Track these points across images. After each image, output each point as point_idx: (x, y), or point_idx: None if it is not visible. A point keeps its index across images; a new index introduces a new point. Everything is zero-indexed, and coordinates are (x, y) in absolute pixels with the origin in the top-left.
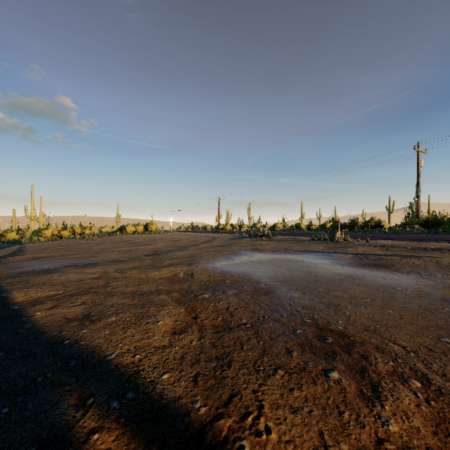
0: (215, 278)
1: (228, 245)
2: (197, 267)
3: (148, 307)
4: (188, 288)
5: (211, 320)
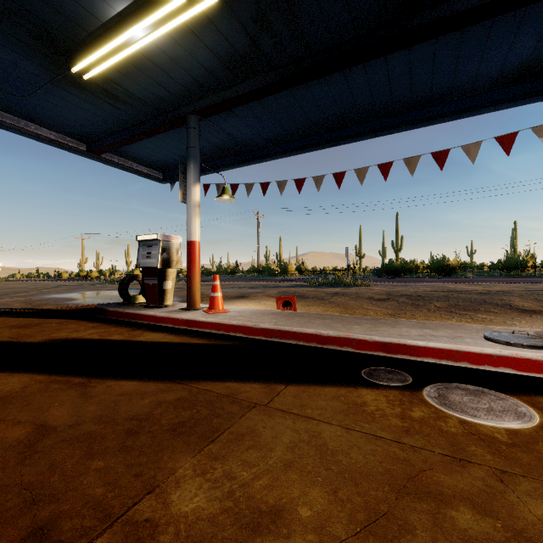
0: (46, 299)
1: (74, 289)
2: (35, 297)
3: (6, 304)
4: (28, 301)
5: (38, 304)
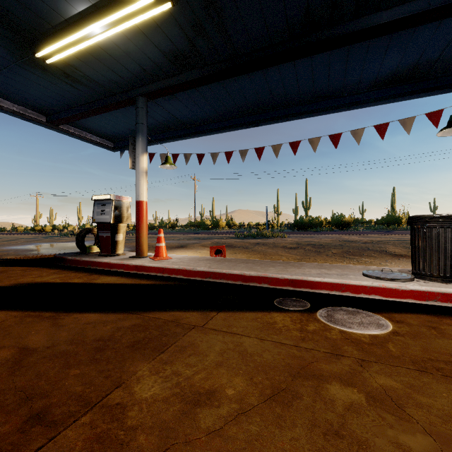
0: (6, 250)
1: (31, 241)
2: None
3: None
4: None
5: None
